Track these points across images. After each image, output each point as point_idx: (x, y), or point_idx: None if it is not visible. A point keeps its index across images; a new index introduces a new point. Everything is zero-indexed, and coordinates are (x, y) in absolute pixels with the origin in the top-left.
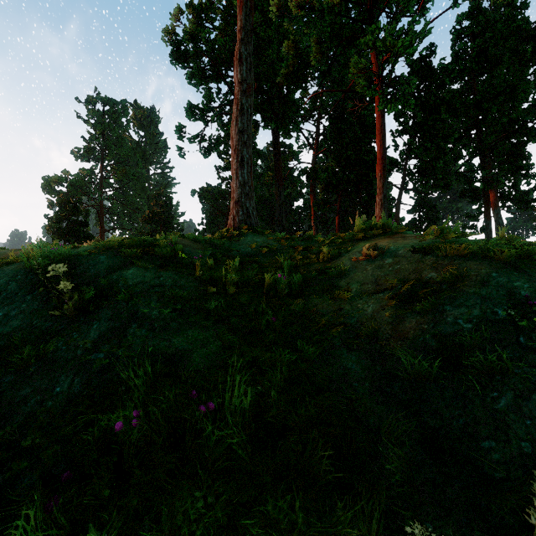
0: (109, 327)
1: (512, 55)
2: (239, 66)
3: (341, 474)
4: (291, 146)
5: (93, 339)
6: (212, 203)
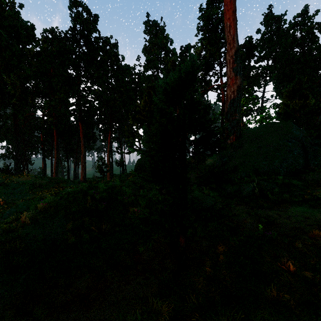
0: None
1: None
2: None
3: None
4: None
5: None
6: None
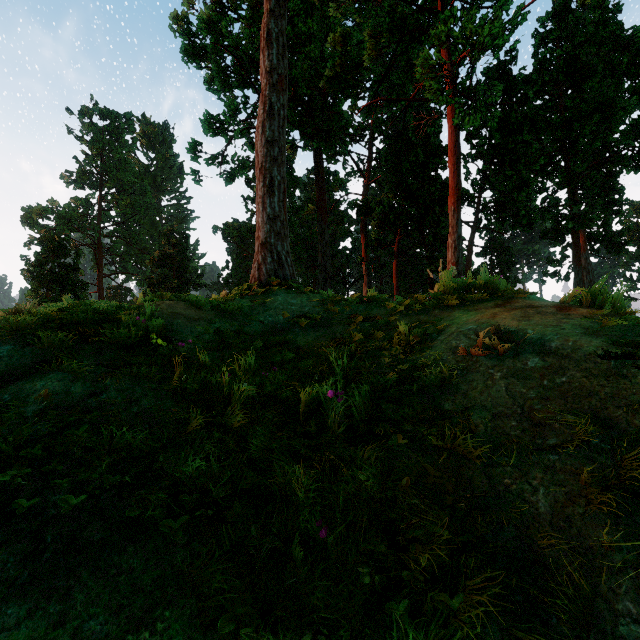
0: None
1: (605, 67)
2: (266, 49)
3: None
4: (336, 173)
5: None
6: (239, 242)
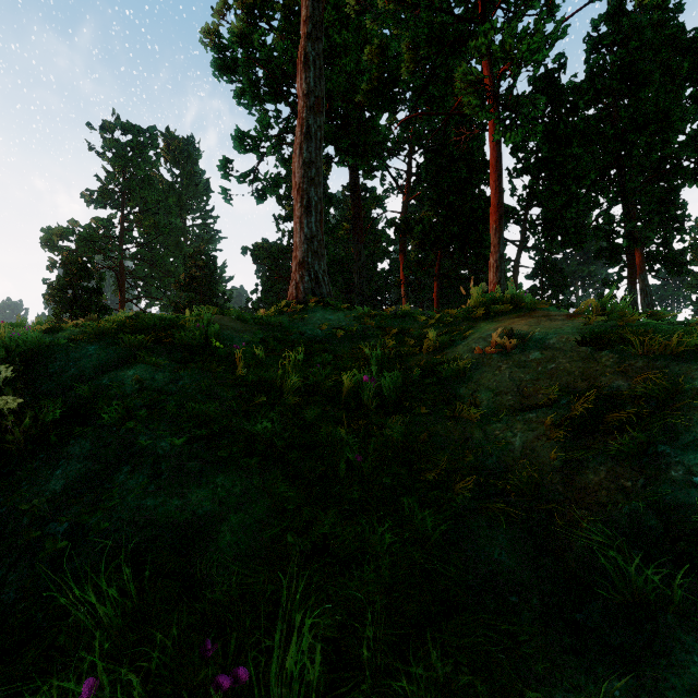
0: (83, 472)
1: (664, 72)
2: (304, 72)
3: None
4: (373, 189)
5: (53, 495)
6: (269, 264)
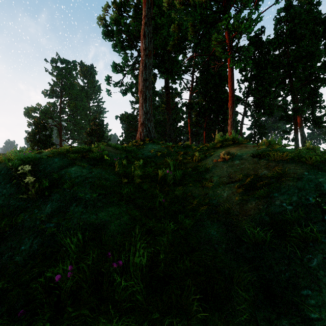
0: (58, 206)
1: (311, 34)
2: (143, 39)
3: (206, 314)
4: (176, 88)
5: (47, 214)
6: (128, 123)
